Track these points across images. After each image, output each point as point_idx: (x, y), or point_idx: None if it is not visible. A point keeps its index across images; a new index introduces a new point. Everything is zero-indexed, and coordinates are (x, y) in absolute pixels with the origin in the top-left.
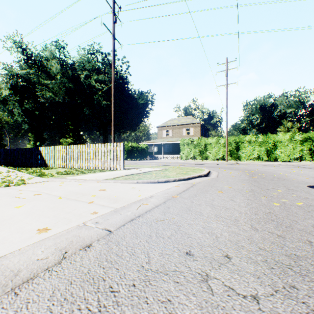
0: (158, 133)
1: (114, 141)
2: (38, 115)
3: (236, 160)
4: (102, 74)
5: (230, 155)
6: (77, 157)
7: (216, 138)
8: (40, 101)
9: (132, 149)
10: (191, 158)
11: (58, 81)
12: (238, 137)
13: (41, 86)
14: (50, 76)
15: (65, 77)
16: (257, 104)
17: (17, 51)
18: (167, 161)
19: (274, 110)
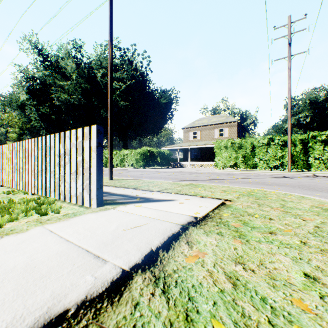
0: (183, 136)
1: (111, 138)
2: (55, 120)
3: (301, 170)
4: (120, 71)
5: (292, 162)
6: (22, 167)
7: (269, 138)
8: (57, 105)
9: (152, 155)
10: (229, 166)
11: (74, 82)
12: (306, 135)
13: (57, 88)
14: (66, 77)
15: (81, 78)
16: (306, 99)
17: (34, 52)
18: (196, 169)
19: (327, 106)
